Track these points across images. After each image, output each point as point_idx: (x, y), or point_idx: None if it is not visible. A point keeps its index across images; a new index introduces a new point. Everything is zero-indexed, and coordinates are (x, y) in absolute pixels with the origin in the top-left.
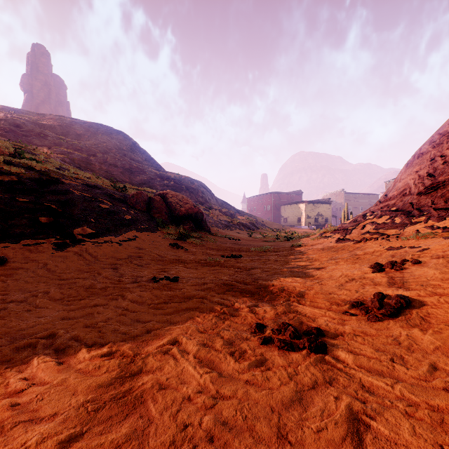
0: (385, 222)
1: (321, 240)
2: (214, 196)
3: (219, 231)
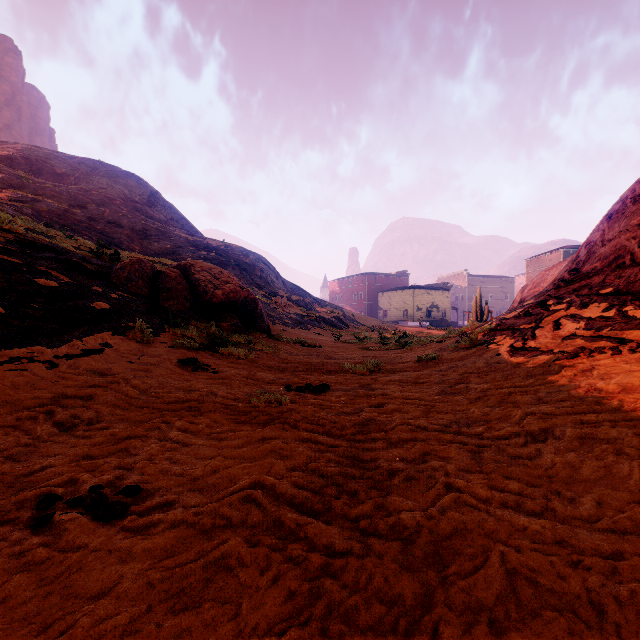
0: (605, 316)
1: (475, 350)
2: (280, 277)
3: (287, 331)
